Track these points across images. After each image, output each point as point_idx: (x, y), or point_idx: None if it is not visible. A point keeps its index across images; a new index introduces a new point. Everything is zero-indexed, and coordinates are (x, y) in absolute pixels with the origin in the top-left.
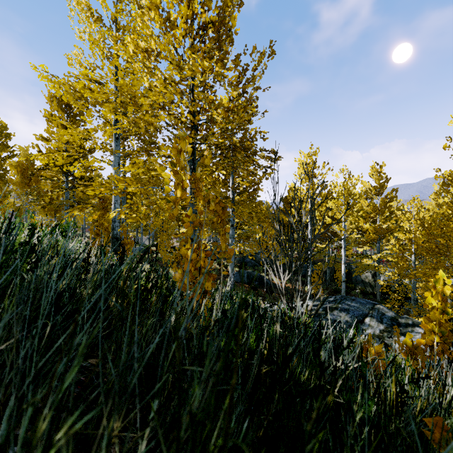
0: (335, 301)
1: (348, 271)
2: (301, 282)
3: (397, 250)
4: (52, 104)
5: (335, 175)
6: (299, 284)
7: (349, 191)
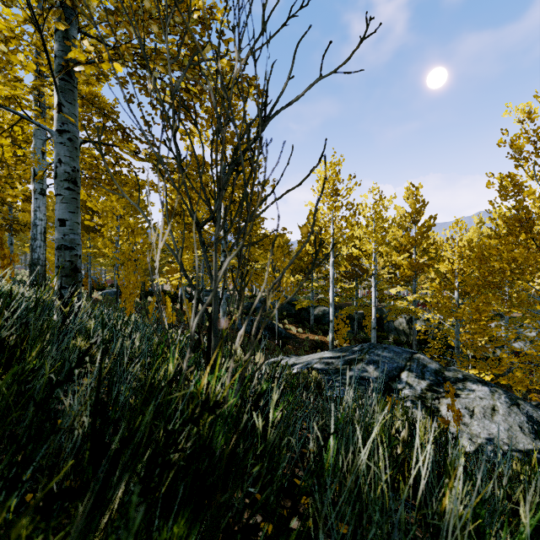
0: (361, 350)
1: (380, 317)
2: (324, 330)
3: (438, 286)
4: None
5: (364, 196)
6: (320, 333)
7: (380, 214)
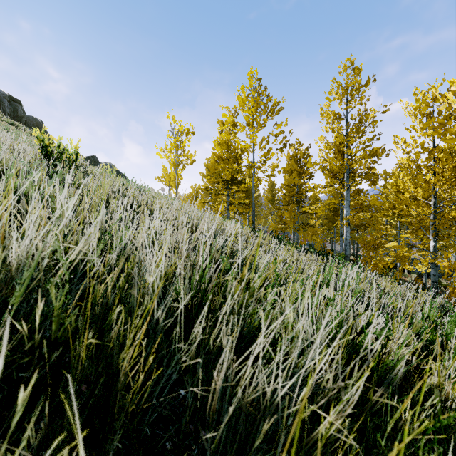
0: None
1: None
2: None
3: None
4: (289, 161)
5: None
6: None
7: None
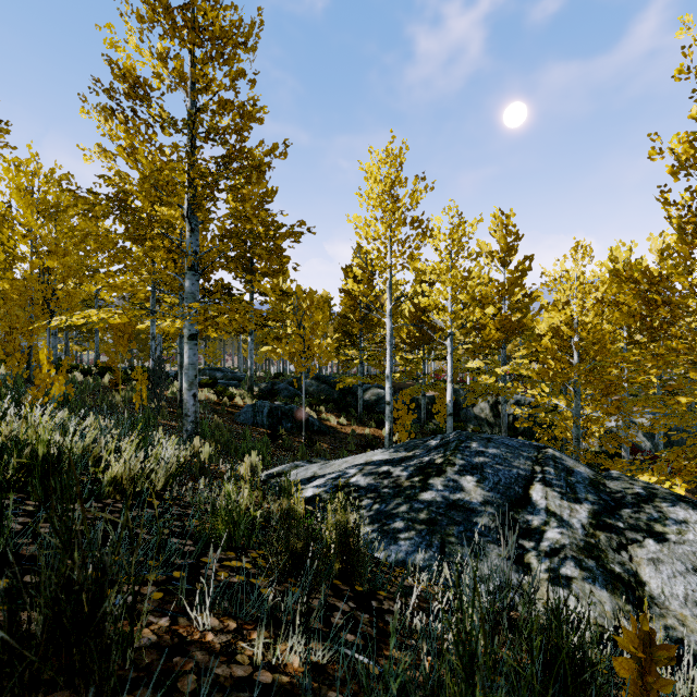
0: (444, 445)
1: (454, 402)
2: (378, 421)
3: (549, 345)
4: None
5: (436, 220)
6: (373, 425)
7: (460, 244)
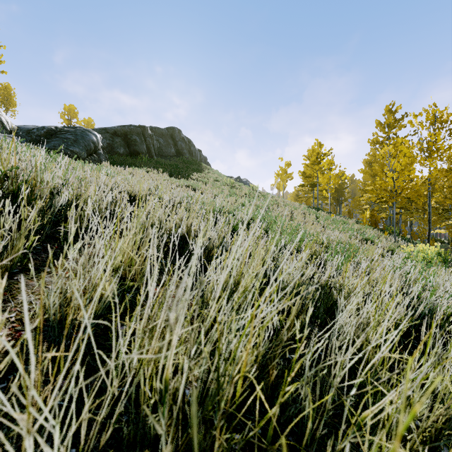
0: None
1: None
2: None
3: None
4: (365, 165)
5: None
6: None
7: None
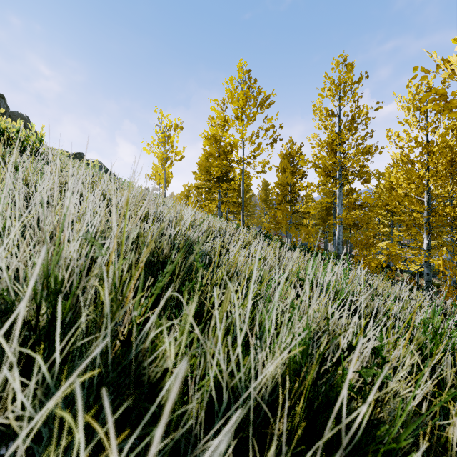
0: None
1: None
2: None
3: None
4: (282, 159)
5: None
6: None
7: None
